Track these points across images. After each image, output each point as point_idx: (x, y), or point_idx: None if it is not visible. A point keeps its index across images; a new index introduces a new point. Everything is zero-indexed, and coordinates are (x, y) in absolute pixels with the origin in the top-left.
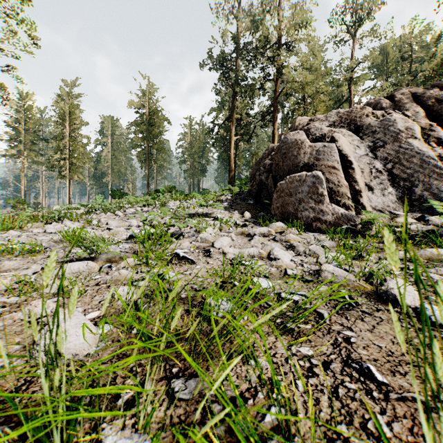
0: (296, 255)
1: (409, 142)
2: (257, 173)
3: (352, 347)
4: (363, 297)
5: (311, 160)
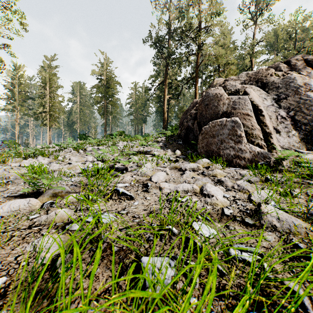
0: (226, 191)
1: (307, 95)
2: (184, 120)
3: None
4: None
5: (228, 109)
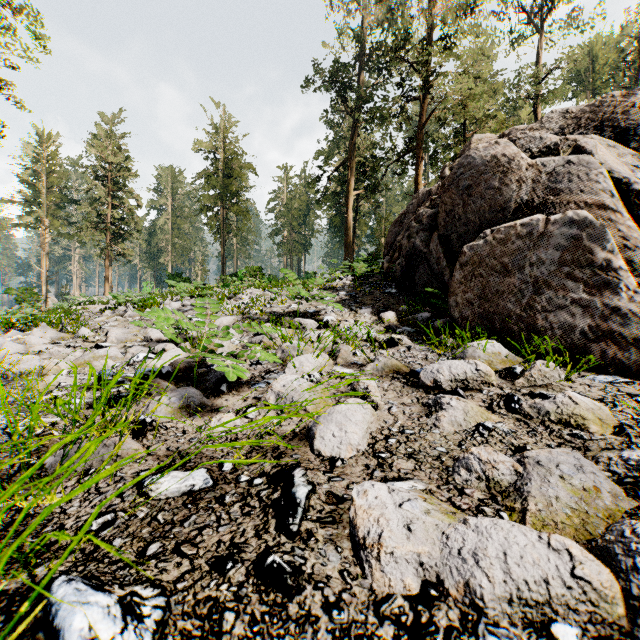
0: None
1: None
2: (398, 238)
3: None
4: None
5: (536, 196)
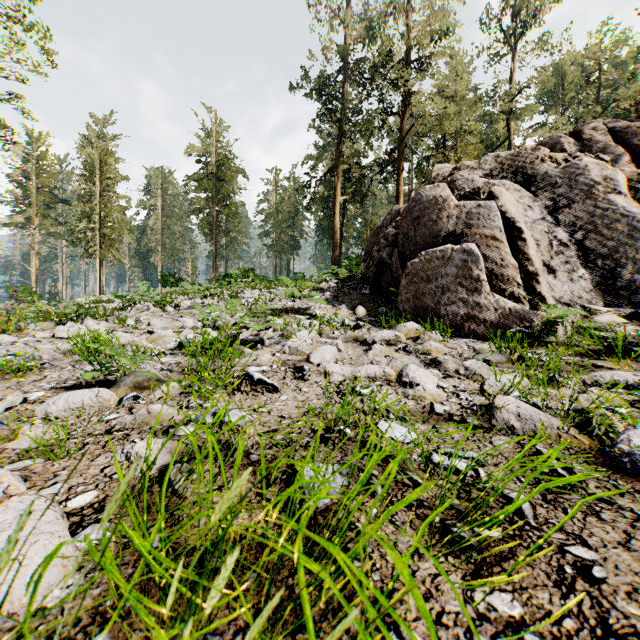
0: (445, 377)
1: (609, 200)
2: (374, 248)
3: (602, 592)
4: (582, 463)
5: (458, 228)
